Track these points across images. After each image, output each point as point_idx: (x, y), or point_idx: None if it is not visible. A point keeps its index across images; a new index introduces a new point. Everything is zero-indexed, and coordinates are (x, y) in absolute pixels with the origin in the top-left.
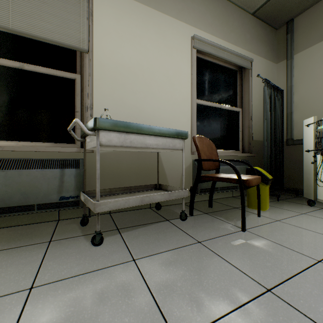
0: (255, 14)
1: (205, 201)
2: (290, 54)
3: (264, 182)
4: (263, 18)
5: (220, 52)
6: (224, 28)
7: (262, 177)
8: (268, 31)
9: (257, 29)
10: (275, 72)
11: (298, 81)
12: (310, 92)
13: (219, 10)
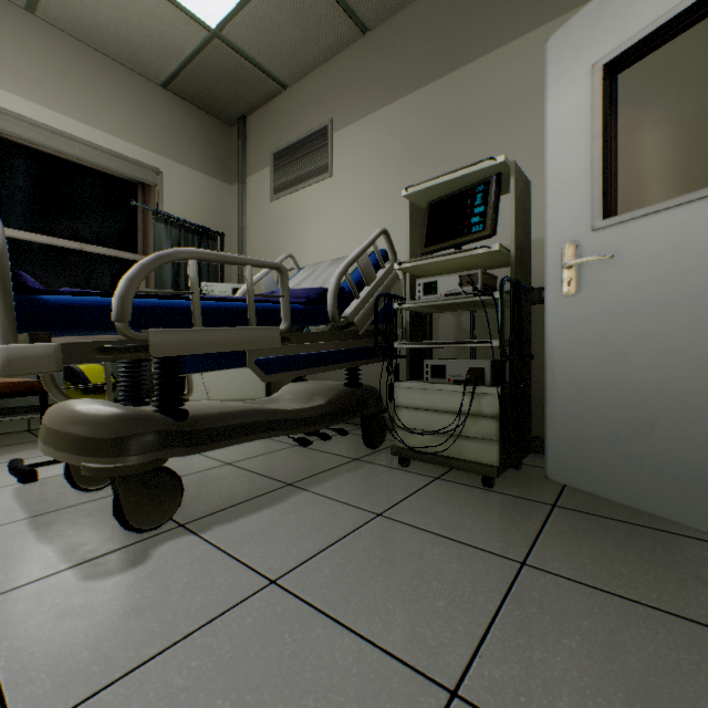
0: (170, 90)
1: (10, 433)
2: (242, 174)
3: (84, 390)
4: (190, 100)
5: (63, 143)
6: (80, 97)
7: (81, 381)
8: (212, 125)
9: (180, 116)
10: (229, 199)
11: (251, 222)
12: (261, 243)
13: (65, 61)
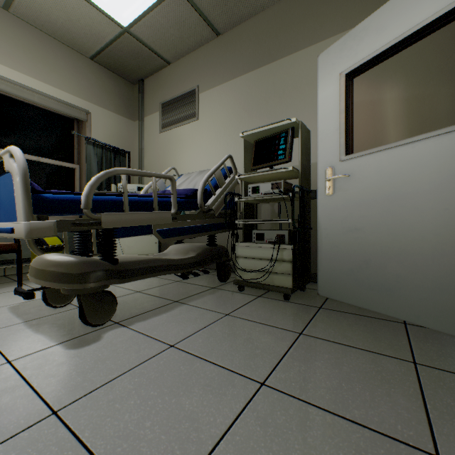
0: (95, 61)
1: None
2: (141, 115)
3: (43, 249)
4: (108, 68)
5: (27, 93)
6: (38, 64)
7: (42, 244)
8: (122, 84)
9: (101, 77)
10: (133, 130)
11: (147, 145)
12: (153, 159)
13: (28, 41)
